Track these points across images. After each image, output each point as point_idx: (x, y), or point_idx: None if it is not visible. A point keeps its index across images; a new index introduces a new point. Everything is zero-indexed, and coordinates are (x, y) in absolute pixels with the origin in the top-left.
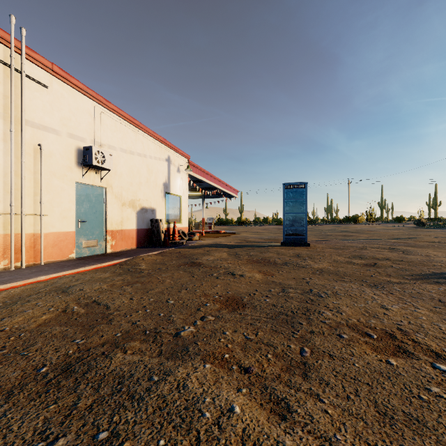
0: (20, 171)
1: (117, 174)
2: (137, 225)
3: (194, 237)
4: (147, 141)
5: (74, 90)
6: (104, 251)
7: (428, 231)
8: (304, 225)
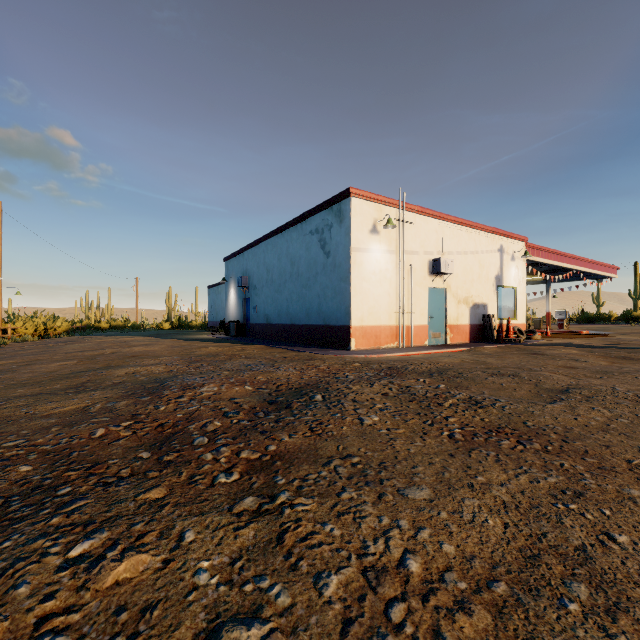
0: (402, 284)
1: (454, 275)
2: (470, 321)
3: (534, 336)
4: (478, 237)
5: (426, 217)
6: (444, 342)
7: None
8: None
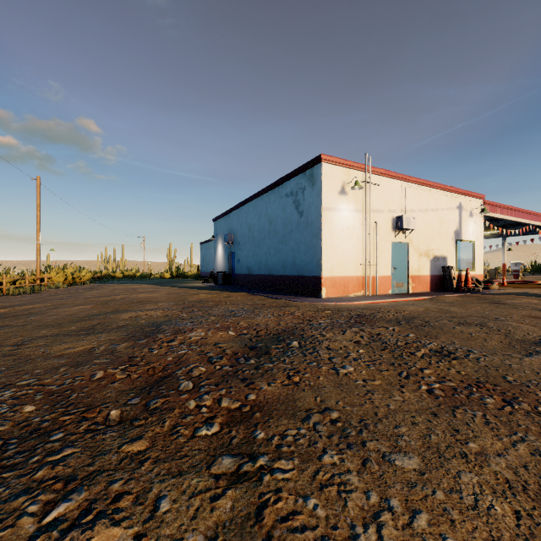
0: (368, 239)
1: (415, 231)
2: (430, 272)
3: (492, 285)
4: (438, 196)
5: (390, 179)
6: (407, 291)
7: None
8: None
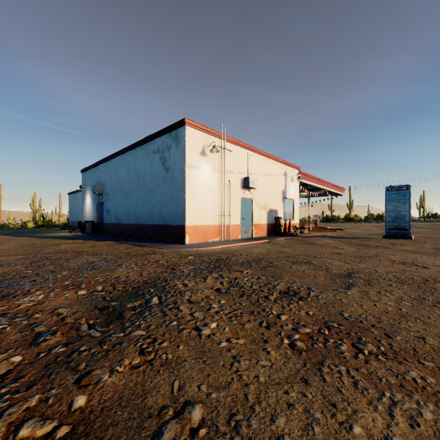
0: (223, 195)
1: (257, 190)
2: (267, 221)
3: (304, 230)
4: (272, 165)
5: (240, 147)
6: (251, 236)
7: None
8: (406, 221)
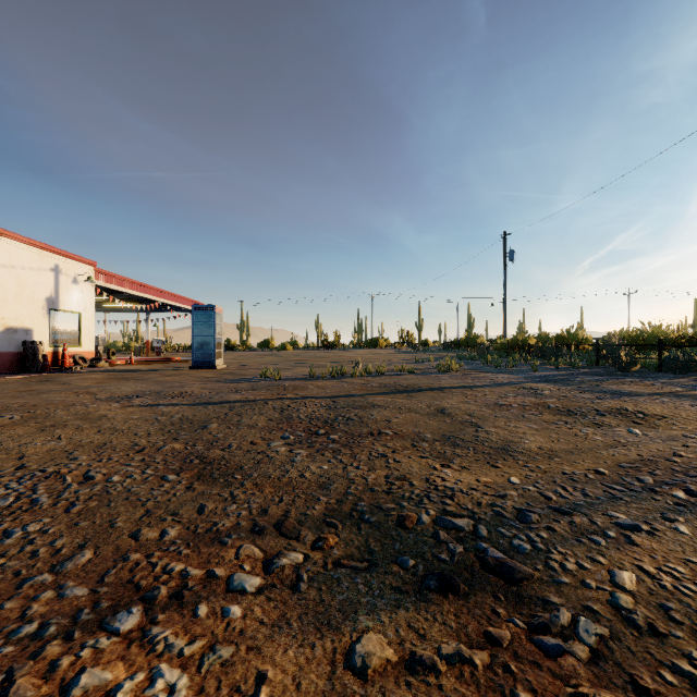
0: None
1: None
2: None
3: (100, 363)
4: (17, 250)
5: None
6: None
7: (397, 355)
8: (212, 348)
